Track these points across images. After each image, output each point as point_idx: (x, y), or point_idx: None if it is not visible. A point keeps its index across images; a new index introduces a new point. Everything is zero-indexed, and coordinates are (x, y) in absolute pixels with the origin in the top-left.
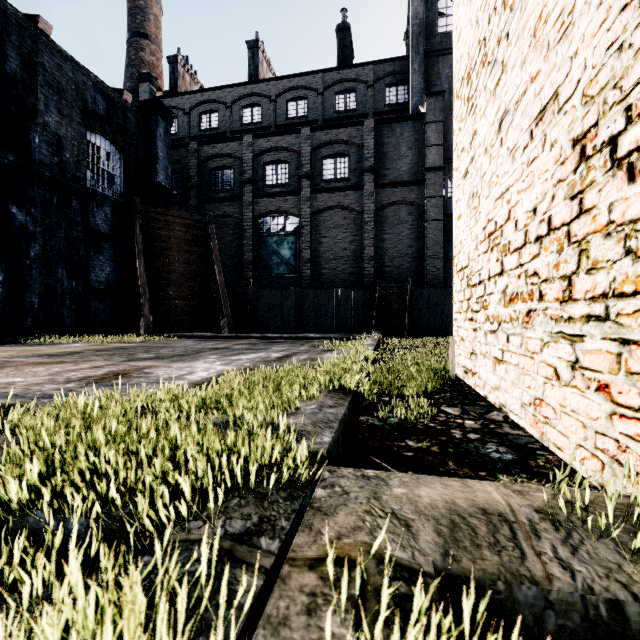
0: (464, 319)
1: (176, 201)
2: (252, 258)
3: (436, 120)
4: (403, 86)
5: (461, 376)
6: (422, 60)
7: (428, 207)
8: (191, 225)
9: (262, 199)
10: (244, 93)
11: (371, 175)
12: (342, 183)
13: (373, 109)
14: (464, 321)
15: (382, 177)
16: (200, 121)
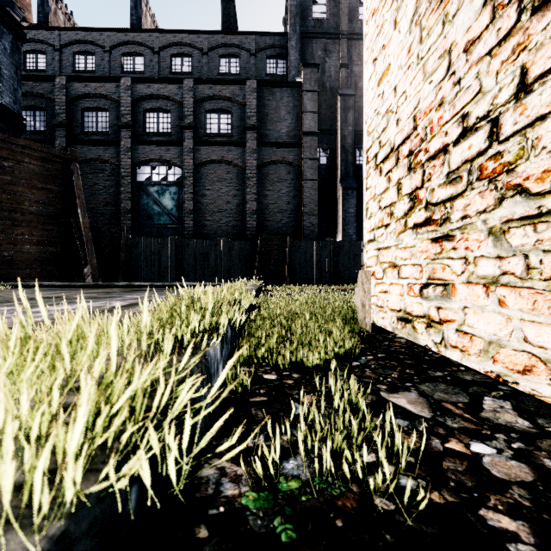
0: (399, 231)
1: (39, 139)
2: (130, 206)
3: (312, 89)
4: (282, 60)
5: (389, 326)
6: (299, 38)
7: (305, 168)
8: (47, 159)
9: (142, 146)
10: (125, 40)
11: (253, 133)
12: (225, 138)
13: (255, 76)
14: (399, 234)
15: (263, 136)
16: (74, 61)
